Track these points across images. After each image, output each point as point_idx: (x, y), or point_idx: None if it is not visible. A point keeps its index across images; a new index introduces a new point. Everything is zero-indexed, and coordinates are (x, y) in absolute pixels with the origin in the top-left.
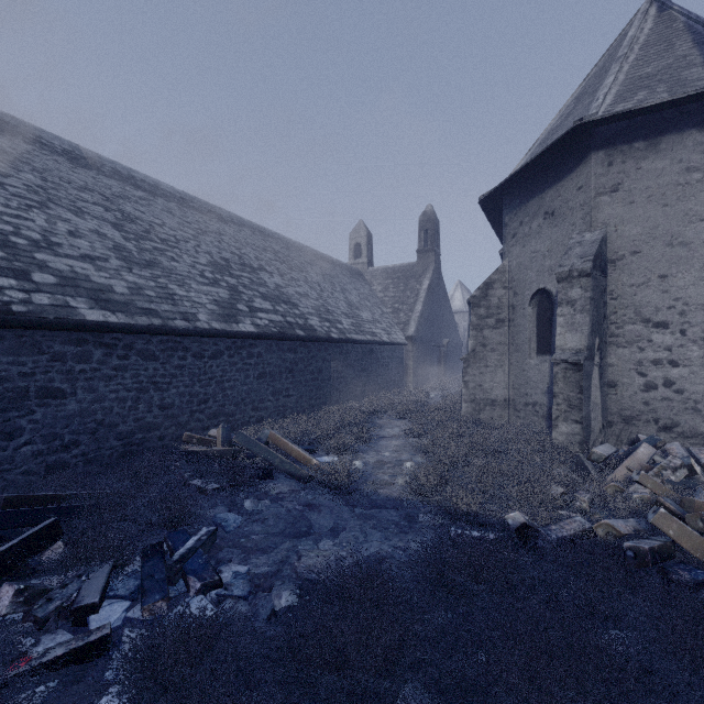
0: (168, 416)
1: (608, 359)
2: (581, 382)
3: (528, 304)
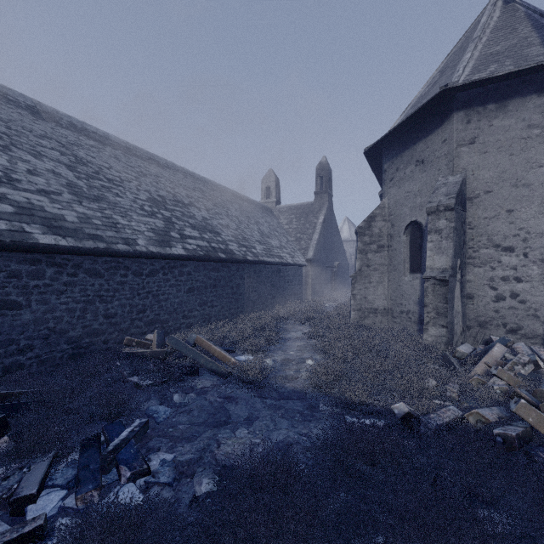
0: (112, 323)
1: (467, 276)
2: (446, 294)
3: (403, 233)
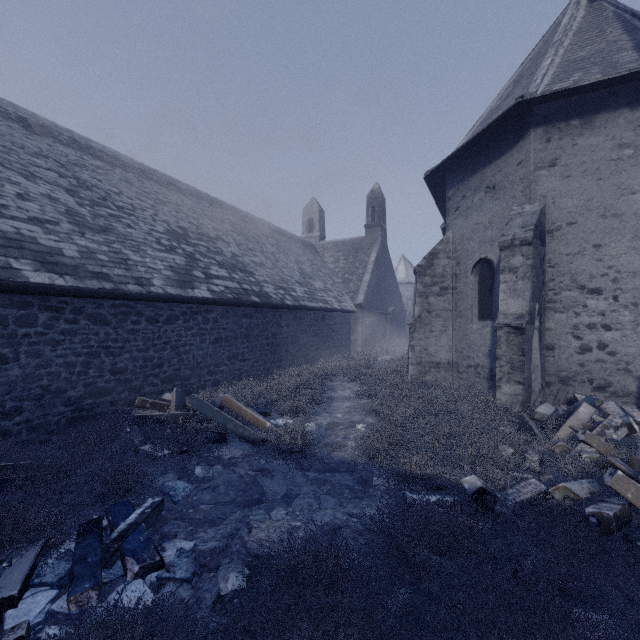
0: (121, 381)
1: (547, 323)
2: (523, 345)
3: (470, 272)
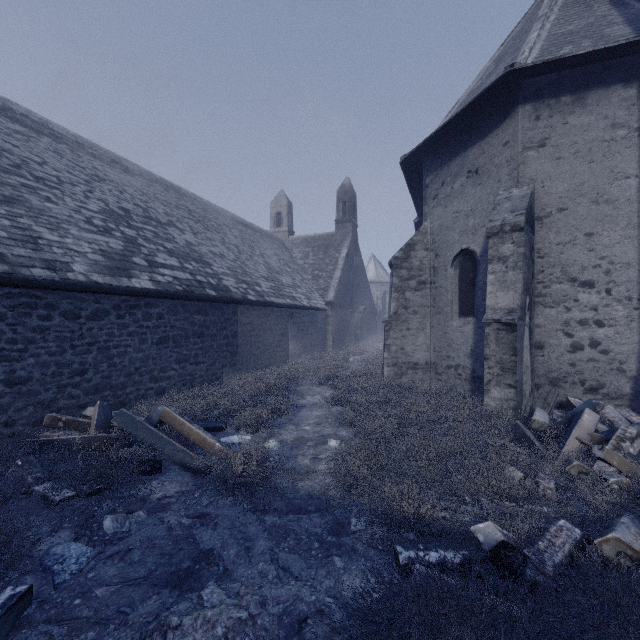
0: (21, 393)
1: (536, 319)
2: (515, 343)
3: (450, 265)
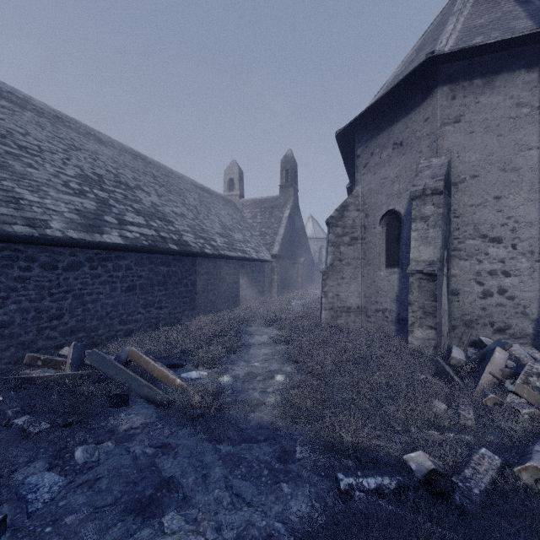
0: (4, 336)
1: (452, 270)
2: (435, 291)
3: (378, 223)
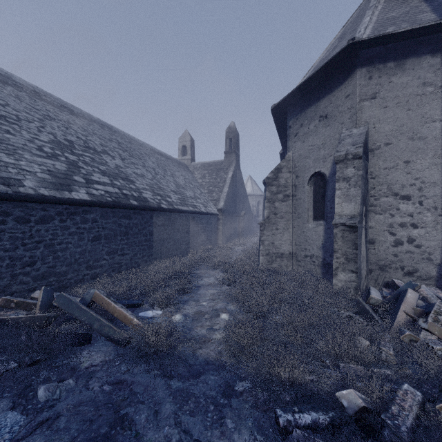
0: None
1: (369, 222)
2: (356, 240)
3: (307, 183)
